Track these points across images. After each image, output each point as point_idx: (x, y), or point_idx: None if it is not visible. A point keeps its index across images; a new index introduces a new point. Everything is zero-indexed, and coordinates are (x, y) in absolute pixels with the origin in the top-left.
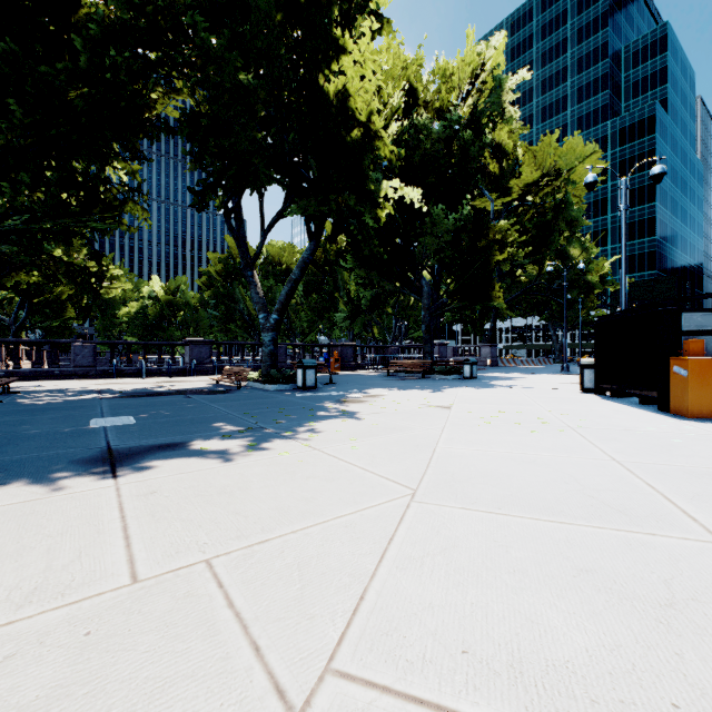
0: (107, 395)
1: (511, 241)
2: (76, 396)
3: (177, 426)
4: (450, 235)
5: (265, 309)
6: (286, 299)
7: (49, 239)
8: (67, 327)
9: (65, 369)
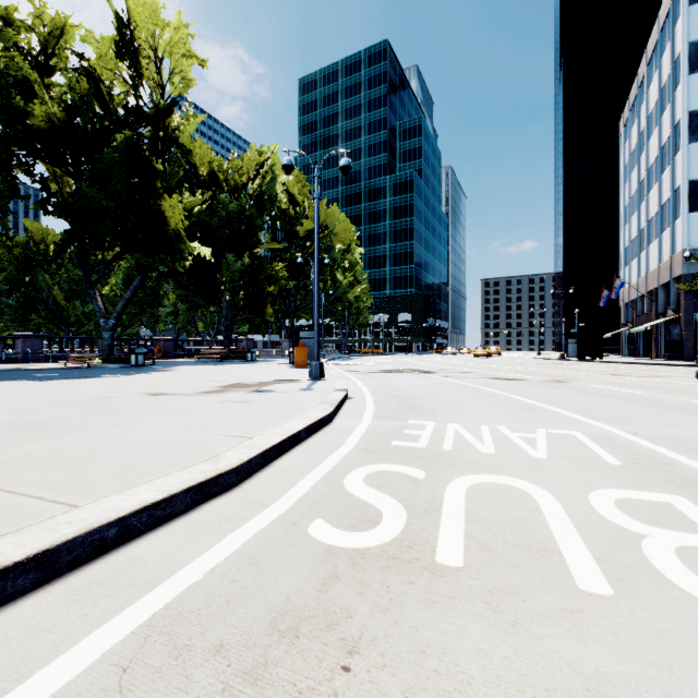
0: None
1: (282, 277)
2: None
3: (83, 374)
4: (238, 273)
5: (105, 316)
6: (122, 311)
7: None
8: None
9: None
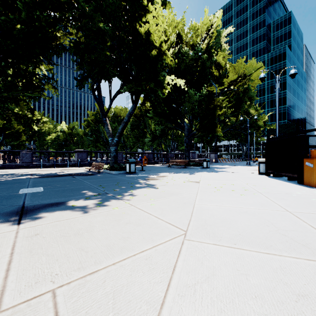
0: (34, 176)
1: (224, 106)
2: (19, 177)
3: (63, 192)
4: (197, 102)
5: (111, 136)
6: (121, 131)
7: (7, 101)
8: (22, 144)
9: (17, 164)
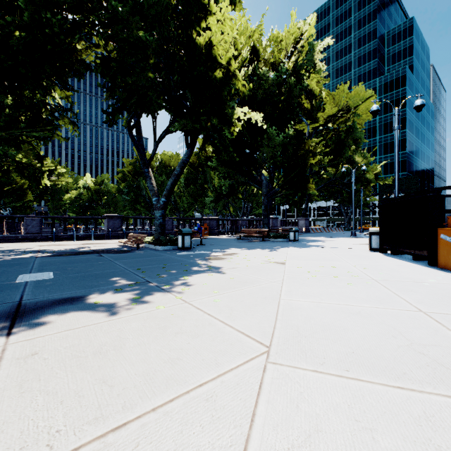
0: (42, 254)
1: (319, 151)
2: (19, 255)
3: (83, 281)
4: (280, 146)
5: (156, 195)
6: (171, 188)
7: (2, 144)
8: (28, 206)
9: (19, 235)
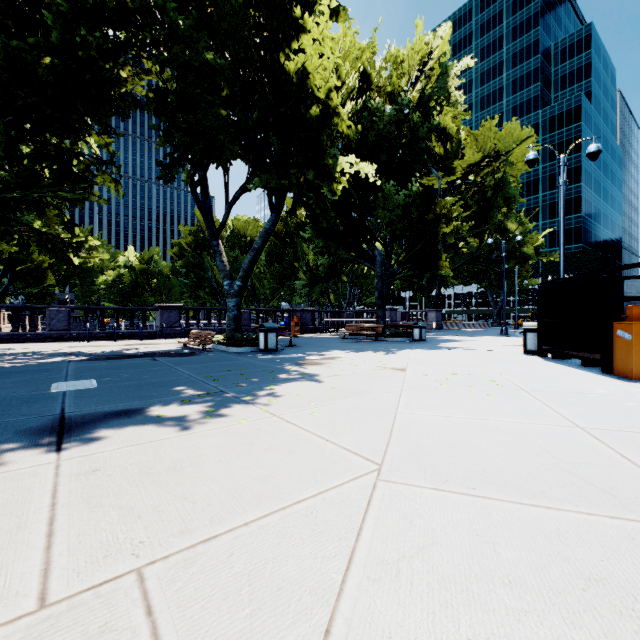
0: (76, 358)
1: (456, 215)
2: (46, 359)
3: (137, 390)
4: (401, 209)
5: (229, 277)
6: (249, 267)
7: (21, 209)
8: (48, 293)
9: (40, 333)
